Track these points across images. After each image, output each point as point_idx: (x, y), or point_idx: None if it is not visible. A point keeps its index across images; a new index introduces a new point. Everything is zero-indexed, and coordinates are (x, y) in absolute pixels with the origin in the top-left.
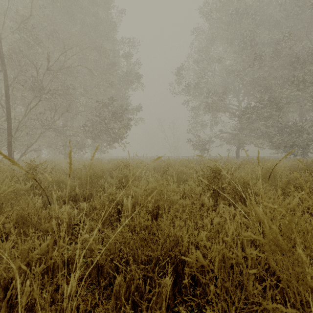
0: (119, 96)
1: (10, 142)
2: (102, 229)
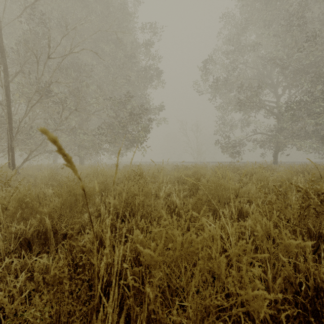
0: (137, 96)
1: (10, 146)
2: None
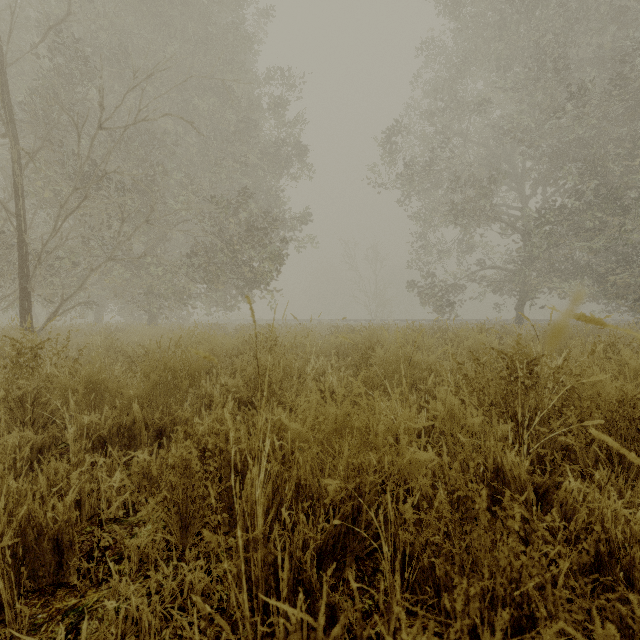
0: (261, 193)
1: (24, 289)
2: (184, 547)
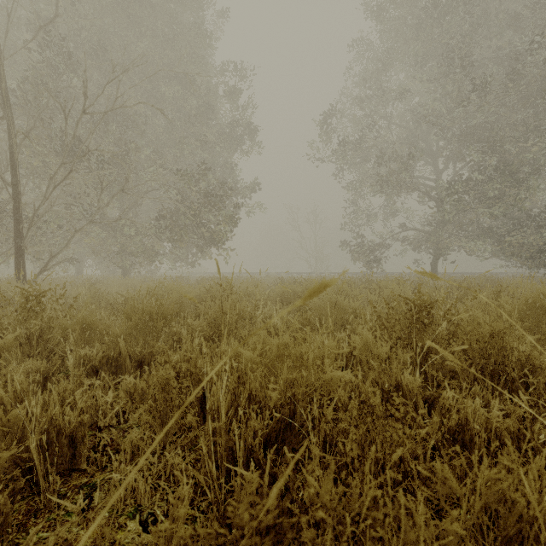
0: (218, 166)
1: (18, 247)
2: (164, 444)
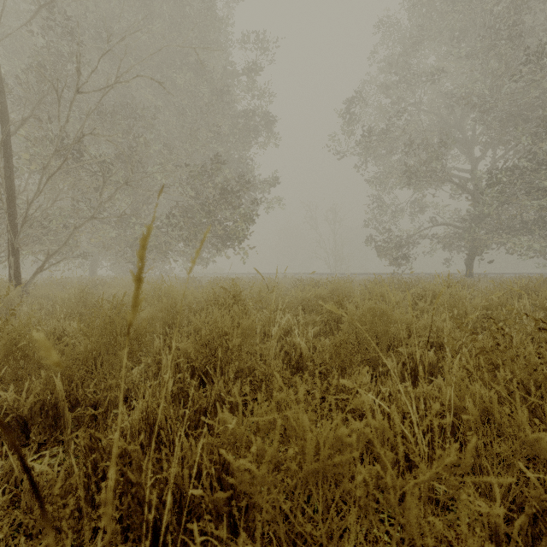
0: (233, 160)
1: (12, 246)
2: None
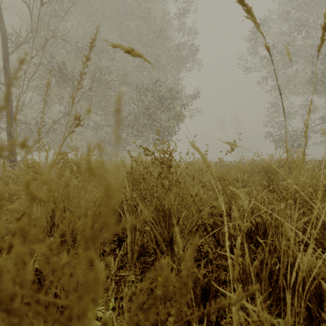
0: (169, 82)
1: (9, 134)
2: None
